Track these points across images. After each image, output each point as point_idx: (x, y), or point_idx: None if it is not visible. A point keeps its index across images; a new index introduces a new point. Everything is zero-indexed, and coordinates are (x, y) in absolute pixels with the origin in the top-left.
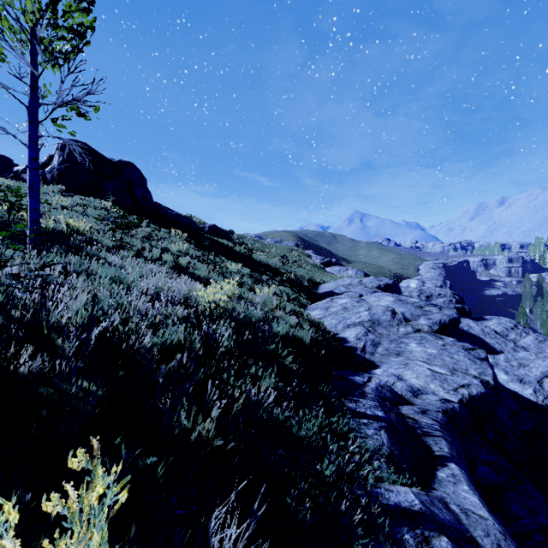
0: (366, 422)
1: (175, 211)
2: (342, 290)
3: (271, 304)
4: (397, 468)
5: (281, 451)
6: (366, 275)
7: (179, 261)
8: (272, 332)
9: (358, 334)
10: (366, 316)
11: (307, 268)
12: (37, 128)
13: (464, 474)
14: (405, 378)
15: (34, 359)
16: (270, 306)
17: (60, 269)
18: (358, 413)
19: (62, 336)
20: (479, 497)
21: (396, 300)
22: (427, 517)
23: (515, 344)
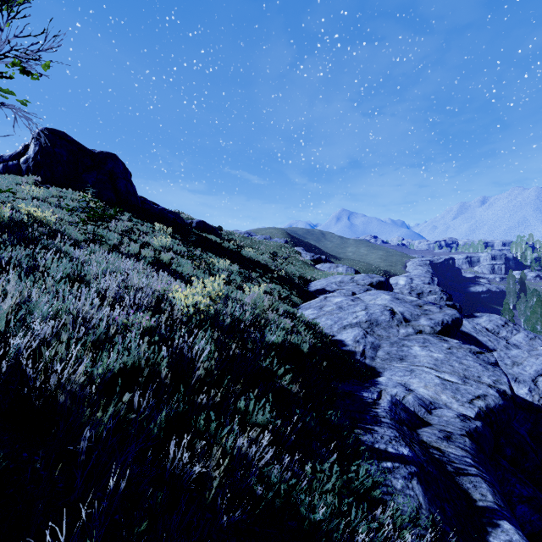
0: (390, 466)
1: (161, 206)
2: (334, 288)
3: (262, 305)
4: None
5: None
6: (356, 272)
7: (161, 257)
8: (265, 342)
9: (356, 336)
10: (364, 316)
11: (297, 265)
12: None
13: (524, 539)
14: (412, 387)
15: None
16: (261, 309)
17: None
18: (377, 452)
19: None
20: None
21: (393, 298)
22: None
23: (507, 342)
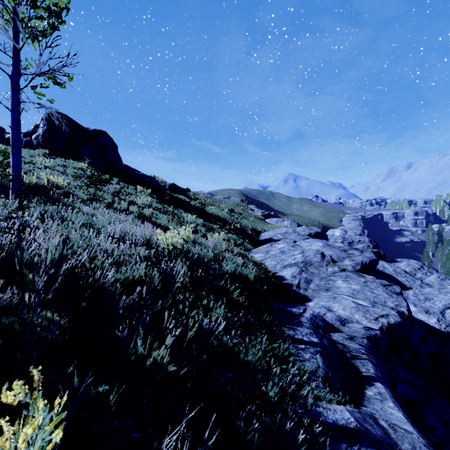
0: (303, 347)
1: (141, 172)
2: (280, 237)
3: (220, 247)
4: (332, 388)
5: (230, 374)
6: (299, 225)
7: (143, 212)
8: (222, 270)
9: (293, 273)
10: (300, 258)
11: (251, 219)
12: (18, 95)
13: (389, 392)
14: (333, 309)
15: (6, 292)
16: (220, 249)
17: (38, 216)
18: (296, 340)
19: (32, 271)
20: (403, 412)
21: (324, 245)
22: (363, 434)
23: (421, 282)
